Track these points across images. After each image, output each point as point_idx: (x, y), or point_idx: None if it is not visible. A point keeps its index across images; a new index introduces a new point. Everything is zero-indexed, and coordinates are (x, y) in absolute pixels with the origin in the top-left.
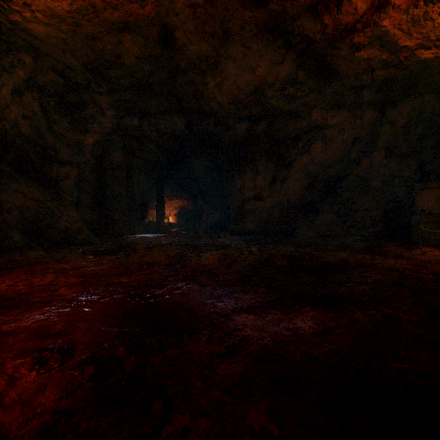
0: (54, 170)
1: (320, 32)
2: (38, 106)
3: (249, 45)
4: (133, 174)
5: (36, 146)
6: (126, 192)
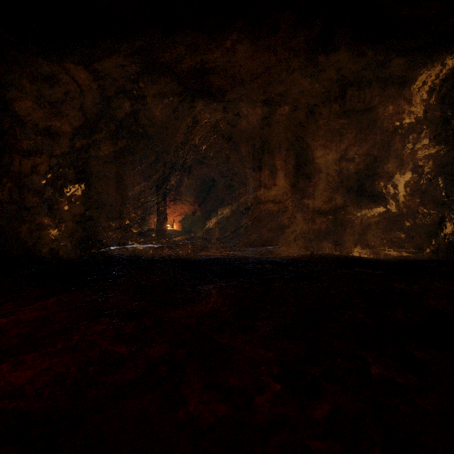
0: (16, 162)
1: None
2: None
3: None
4: (126, 172)
5: None
6: (116, 193)
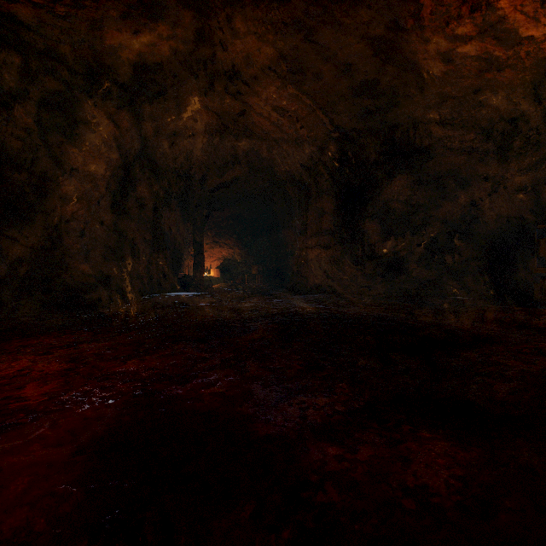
0: (57, 208)
1: (412, 16)
2: (33, 124)
3: (315, 38)
4: (163, 214)
5: (31, 176)
6: (153, 237)
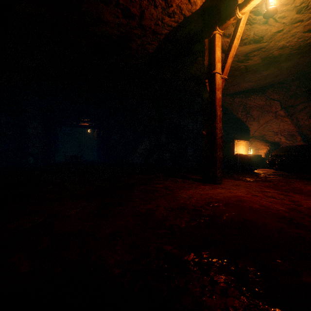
0: None
1: None
2: None
3: None
4: None
5: None
6: None
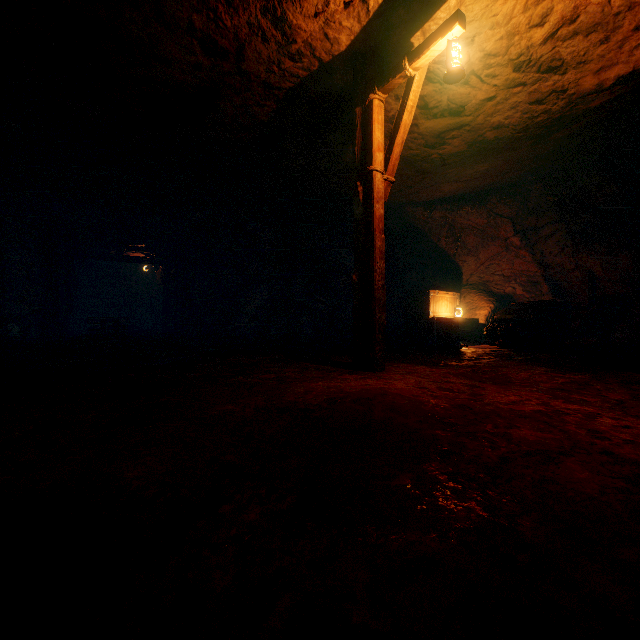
0: None
1: None
2: None
3: None
4: None
5: None
6: None
